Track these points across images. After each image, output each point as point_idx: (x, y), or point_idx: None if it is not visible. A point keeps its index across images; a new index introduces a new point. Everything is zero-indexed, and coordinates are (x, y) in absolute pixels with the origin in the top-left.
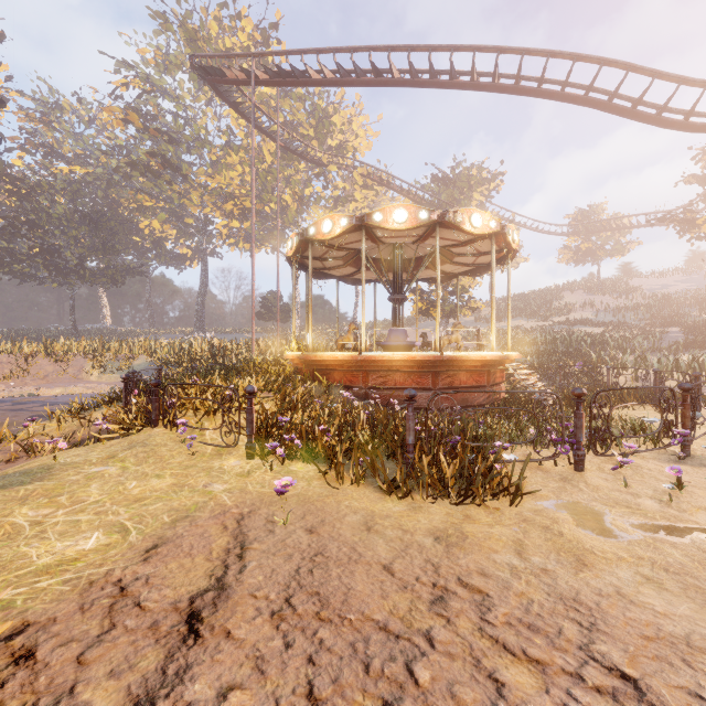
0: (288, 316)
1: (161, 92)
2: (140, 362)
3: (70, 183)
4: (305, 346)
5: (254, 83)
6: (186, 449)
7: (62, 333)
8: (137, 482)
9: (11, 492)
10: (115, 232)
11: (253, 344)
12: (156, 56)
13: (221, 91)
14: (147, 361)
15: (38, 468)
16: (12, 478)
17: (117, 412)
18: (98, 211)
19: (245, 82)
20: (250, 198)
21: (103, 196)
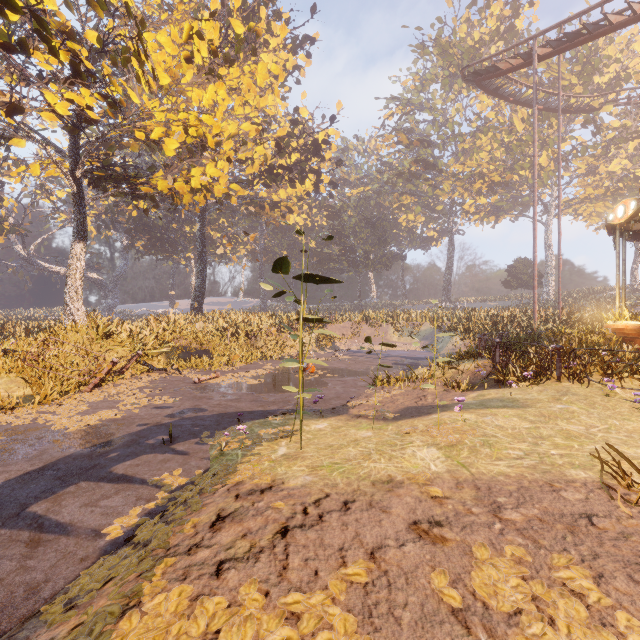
0: (539, 282)
1: (418, 108)
2: (425, 328)
3: (358, 201)
4: (633, 315)
5: (535, 63)
6: (618, 403)
7: (350, 307)
8: (616, 421)
9: (524, 411)
10: (385, 229)
11: (534, 313)
12: (414, 81)
13: (484, 84)
14: (431, 327)
15: (504, 398)
16: (498, 402)
17: (477, 366)
18: (373, 216)
19: (521, 66)
20: (498, 171)
21: (375, 204)
